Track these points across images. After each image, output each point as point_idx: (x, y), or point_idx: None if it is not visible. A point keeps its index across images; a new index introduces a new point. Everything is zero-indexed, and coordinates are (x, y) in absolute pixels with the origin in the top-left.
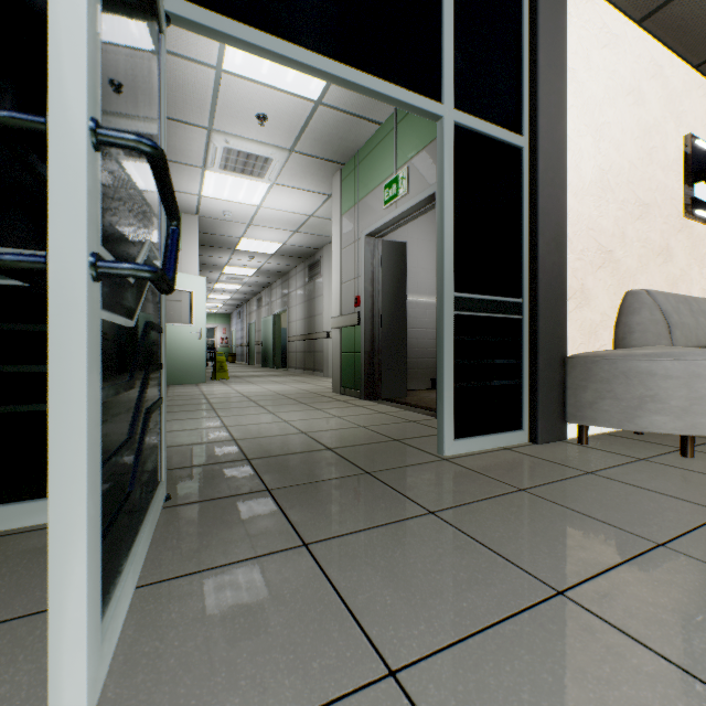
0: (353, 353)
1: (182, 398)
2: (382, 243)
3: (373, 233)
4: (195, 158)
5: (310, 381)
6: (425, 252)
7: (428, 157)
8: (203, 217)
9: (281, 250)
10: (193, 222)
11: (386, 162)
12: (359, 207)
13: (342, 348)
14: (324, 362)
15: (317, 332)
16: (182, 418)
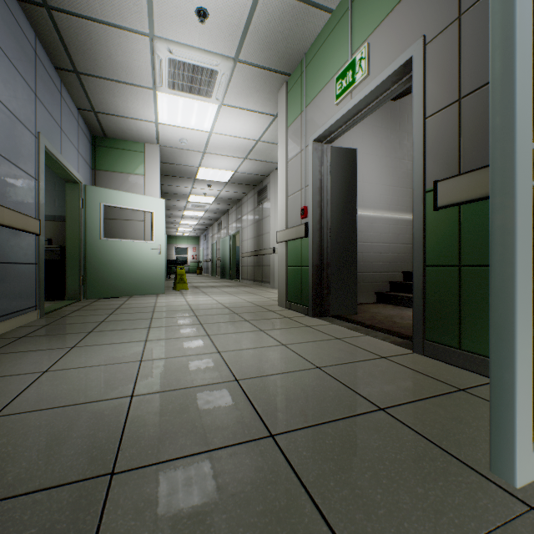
0: (299, 267)
1: (130, 311)
2: (330, 149)
3: (321, 137)
4: (144, 77)
5: (258, 292)
6: (370, 166)
7: (399, 18)
8: (163, 147)
9: (234, 178)
10: (155, 151)
11: (338, 52)
12: (305, 114)
13: (287, 261)
14: (271, 275)
15: (264, 249)
16: (103, 342)
